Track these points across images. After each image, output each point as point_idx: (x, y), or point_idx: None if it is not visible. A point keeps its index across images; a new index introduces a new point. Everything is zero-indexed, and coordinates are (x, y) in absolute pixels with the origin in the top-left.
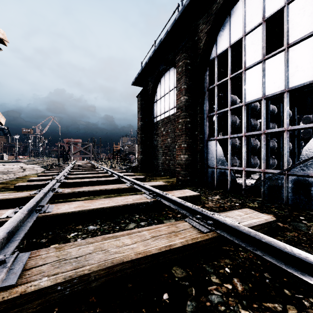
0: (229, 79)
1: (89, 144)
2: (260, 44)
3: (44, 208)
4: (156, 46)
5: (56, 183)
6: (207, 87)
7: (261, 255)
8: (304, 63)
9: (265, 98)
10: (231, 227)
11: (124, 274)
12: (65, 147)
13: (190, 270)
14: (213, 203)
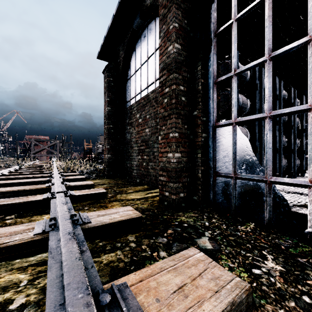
0: None
1: (56, 141)
2: None
3: None
4: None
5: None
6: (215, 31)
7: None
8: None
9: None
10: None
11: None
12: (26, 145)
13: None
14: None
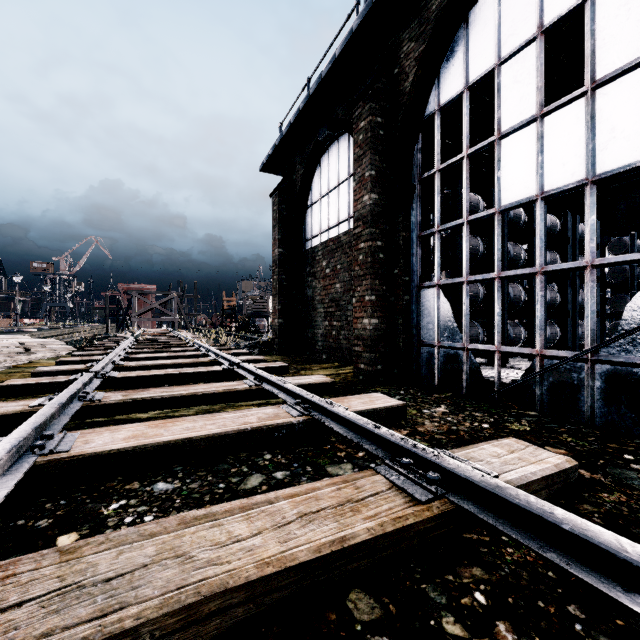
0: (465, 158)
1: (172, 294)
2: (534, 82)
3: (54, 442)
4: (312, 89)
5: (94, 379)
6: (419, 175)
7: (563, 565)
8: (629, 121)
9: (544, 198)
10: (484, 490)
11: (230, 618)
12: (121, 302)
13: (390, 601)
14: (435, 423)
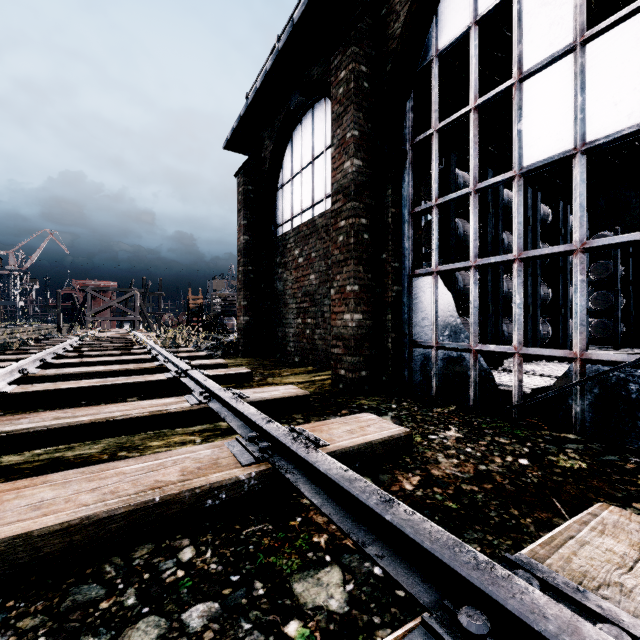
0: (472, 111)
1: (133, 291)
2: None
3: None
4: (281, 41)
5: None
6: (412, 139)
7: None
8: None
9: (586, 150)
10: None
11: None
12: (75, 299)
13: None
14: (453, 458)
